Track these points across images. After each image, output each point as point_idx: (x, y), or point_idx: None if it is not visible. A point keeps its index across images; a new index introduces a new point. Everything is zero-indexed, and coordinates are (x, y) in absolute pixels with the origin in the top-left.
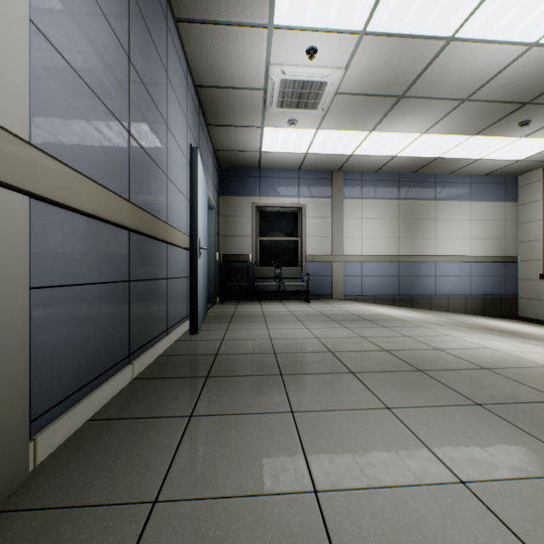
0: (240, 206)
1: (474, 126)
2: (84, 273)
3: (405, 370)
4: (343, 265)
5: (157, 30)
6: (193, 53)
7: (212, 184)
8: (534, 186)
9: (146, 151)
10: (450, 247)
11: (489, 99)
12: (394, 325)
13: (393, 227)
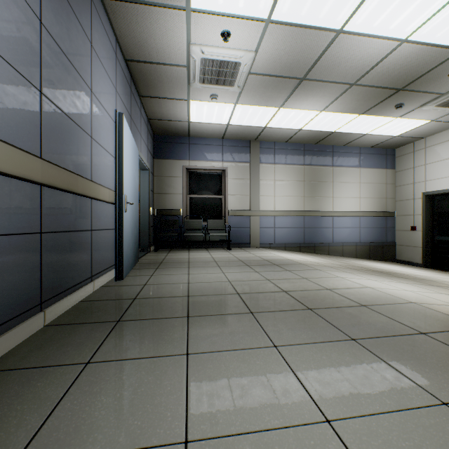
0: (173, 168)
1: (361, 106)
2: None
3: (297, 309)
4: (259, 219)
5: (79, 1)
6: (120, 29)
7: (146, 148)
8: (407, 157)
9: (64, 112)
10: (344, 204)
11: (371, 84)
12: (296, 268)
13: (300, 187)
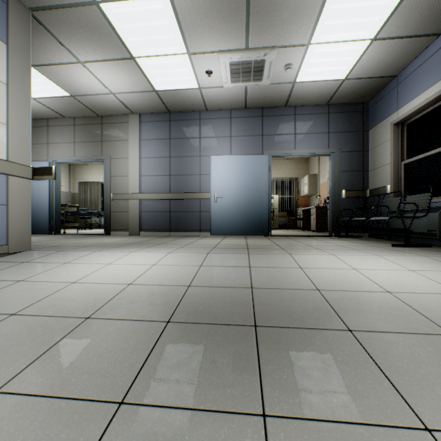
0: (382, 132)
1: None
2: (153, 210)
3: (137, 243)
4: None
5: (190, 131)
6: (222, 108)
7: (318, 136)
8: None
9: (181, 175)
10: None
11: None
12: (220, 249)
13: None
